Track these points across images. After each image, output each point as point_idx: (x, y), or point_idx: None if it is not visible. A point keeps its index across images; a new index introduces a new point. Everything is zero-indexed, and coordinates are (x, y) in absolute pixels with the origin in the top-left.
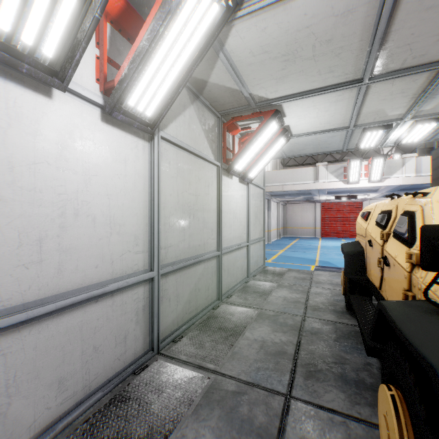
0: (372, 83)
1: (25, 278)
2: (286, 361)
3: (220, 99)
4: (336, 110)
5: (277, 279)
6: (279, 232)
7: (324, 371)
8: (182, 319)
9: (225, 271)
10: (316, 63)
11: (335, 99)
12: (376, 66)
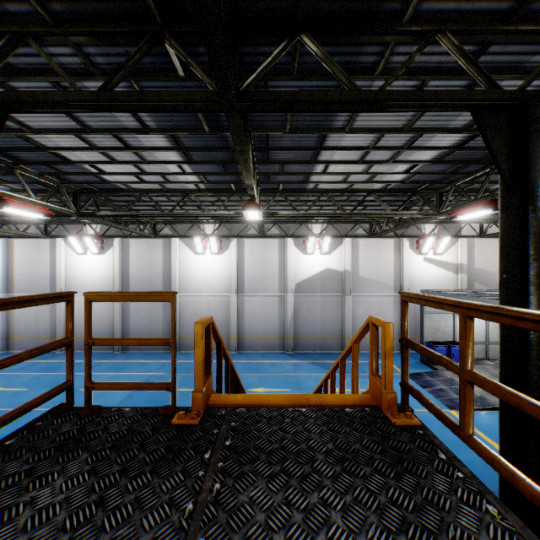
0: None
1: None
2: None
3: None
4: None
5: None
6: None
7: None
8: (497, 357)
9: None
10: None
11: None
12: None
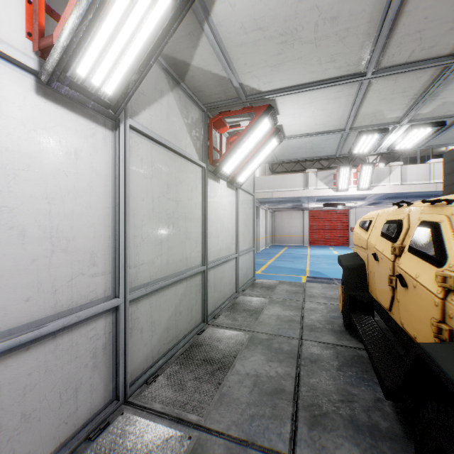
0: (375, 78)
1: None
2: (285, 403)
3: (205, 89)
4: (333, 109)
5: (268, 293)
6: (268, 240)
7: (331, 414)
8: (159, 352)
9: (211, 288)
10: (317, 48)
11: (334, 96)
12: (381, 57)
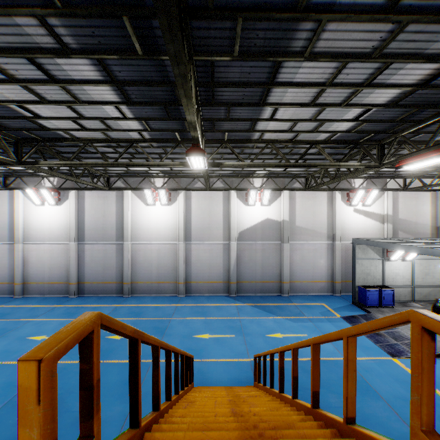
0: None
1: (392, 282)
2: None
3: None
4: None
5: None
6: None
7: None
8: (421, 299)
9: None
10: None
11: None
12: None
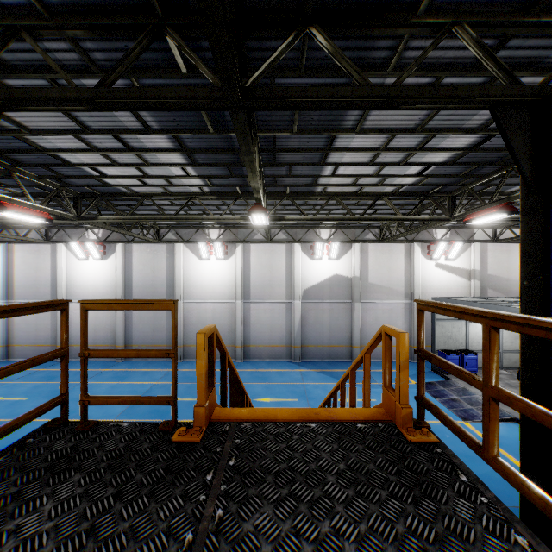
0: None
1: (477, 346)
2: None
3: None
4: None
5: None
6: None
7: None
8: (511, 366)
9: None
10: None
11: None
12: None
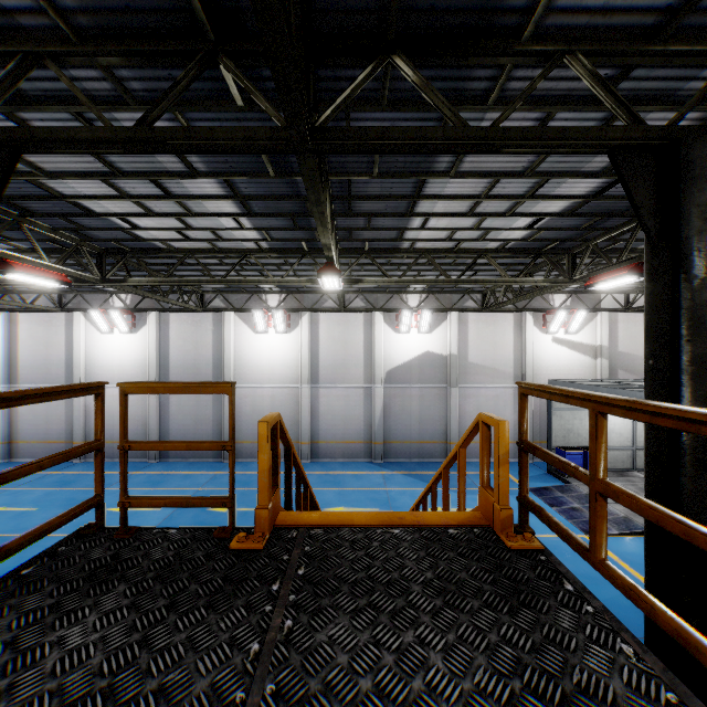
0: None
1: None
2: None
3: None
4: None
5: None
6: None
7: None
8: None
9: None
10: None
11: None
12: None
